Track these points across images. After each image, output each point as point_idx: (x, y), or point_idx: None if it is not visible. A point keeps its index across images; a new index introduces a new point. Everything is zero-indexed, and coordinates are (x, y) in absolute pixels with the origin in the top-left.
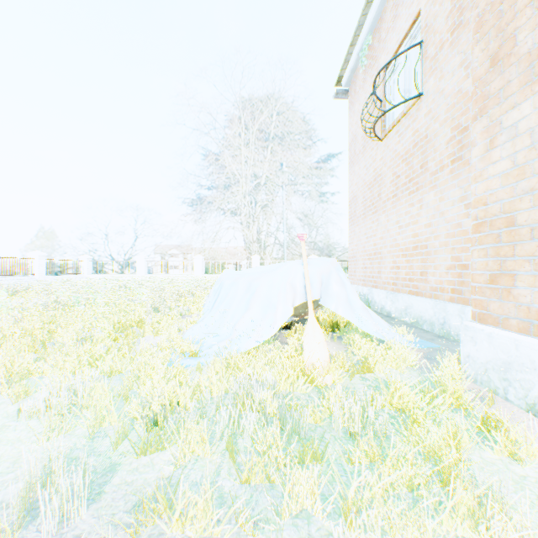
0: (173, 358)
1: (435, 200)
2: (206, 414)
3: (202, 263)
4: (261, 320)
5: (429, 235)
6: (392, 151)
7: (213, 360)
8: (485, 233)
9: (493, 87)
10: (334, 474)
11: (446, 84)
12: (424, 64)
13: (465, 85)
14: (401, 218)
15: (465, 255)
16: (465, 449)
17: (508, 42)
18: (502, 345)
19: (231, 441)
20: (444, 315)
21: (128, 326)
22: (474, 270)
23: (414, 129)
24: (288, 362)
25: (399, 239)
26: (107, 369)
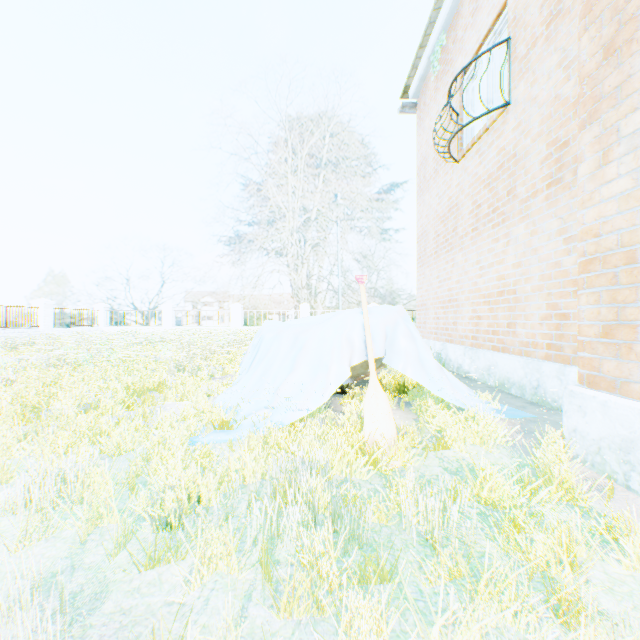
0: (199, 431)
1: (525, 234)
2: (236, 509)
3: (240, 313)
4: (310, 384)
5: (519, 278)
6: (472, 175)
7: (249, 434)
8: (596, 272)
9: (608, 84)
10: (406, 598)
11: (541, 89)
12: (512, 66)
13: (565, 89)
14: (482, 257)
15: (565, 302)
16: (582, 560)
17: (629, 25)
18: (622, 417)
19: (268, 548)
20: (538, 377)
21: (145, 390)
22: (581, 320)
23: (498, 147)
24: (344, 438)
25: (480, 283)
26: (113, 446)
